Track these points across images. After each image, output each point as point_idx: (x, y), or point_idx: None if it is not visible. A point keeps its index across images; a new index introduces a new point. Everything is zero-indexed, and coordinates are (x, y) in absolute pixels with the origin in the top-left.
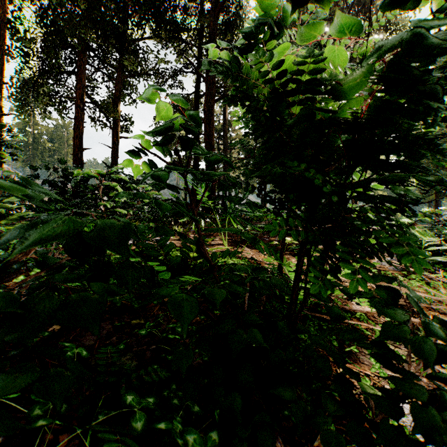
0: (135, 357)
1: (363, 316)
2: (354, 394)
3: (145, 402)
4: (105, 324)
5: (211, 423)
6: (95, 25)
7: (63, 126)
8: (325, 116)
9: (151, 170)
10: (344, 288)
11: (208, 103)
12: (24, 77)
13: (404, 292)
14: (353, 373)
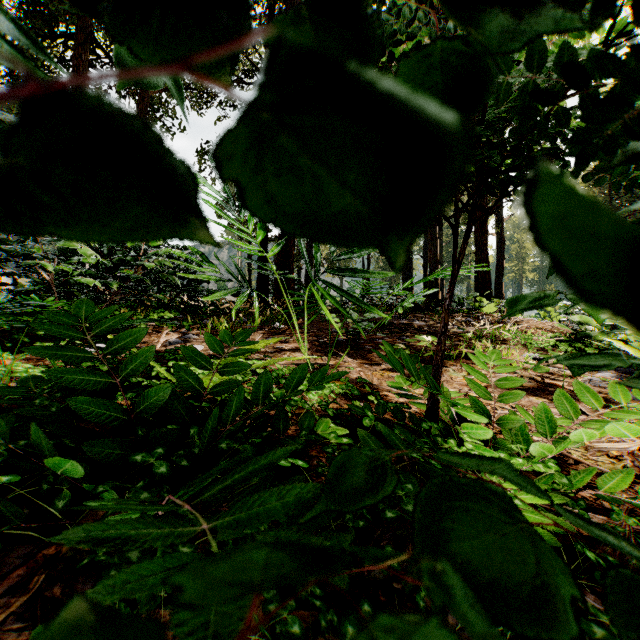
0: None
1: None
2: None
3: None
4: None
5: None
6: None
7: None
8: None
9: None
10: None
11: None
12: None
13: None
14: None
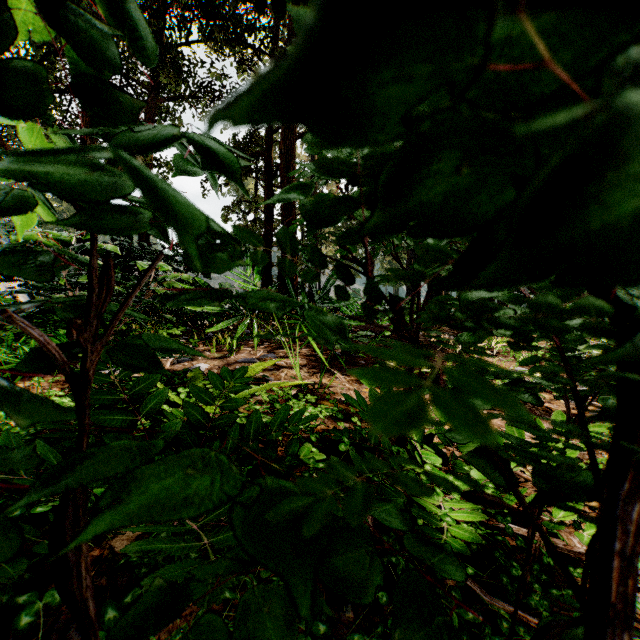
0: None
1: None
2: None
3: None
4: None
5: None
6: None
7: None
8: None
9: (49, 212)
10: None
11: (286, 140)
12: None
13: None
14: None
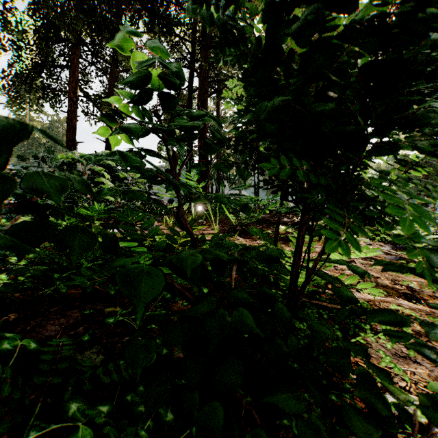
0: (102, 350)
1: (366, 303)
2: (389, 404)
3: (92, 413)
4: (73, 312)
5: (190, 435)
6: (87, 16)
7: (59, 122)
8: (335, 42)
9: (129, 139)
10: (353, 266)
11: (201, 97)
12: (17, 71)
13: (407, 279)
14: (381, 372)
